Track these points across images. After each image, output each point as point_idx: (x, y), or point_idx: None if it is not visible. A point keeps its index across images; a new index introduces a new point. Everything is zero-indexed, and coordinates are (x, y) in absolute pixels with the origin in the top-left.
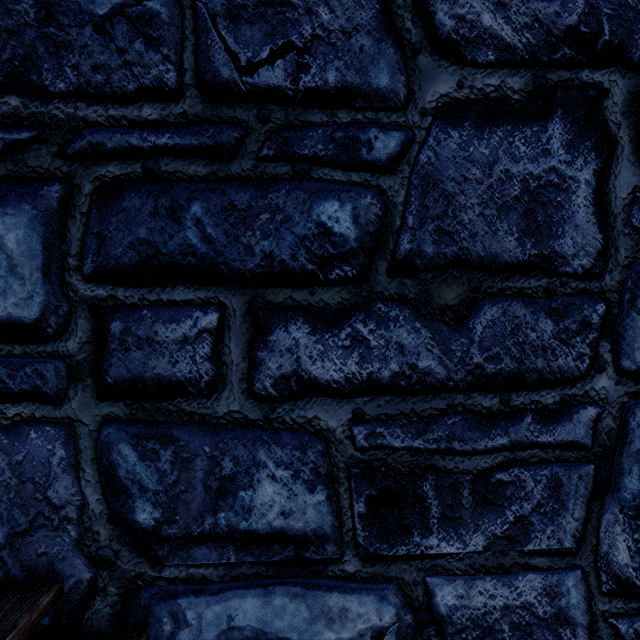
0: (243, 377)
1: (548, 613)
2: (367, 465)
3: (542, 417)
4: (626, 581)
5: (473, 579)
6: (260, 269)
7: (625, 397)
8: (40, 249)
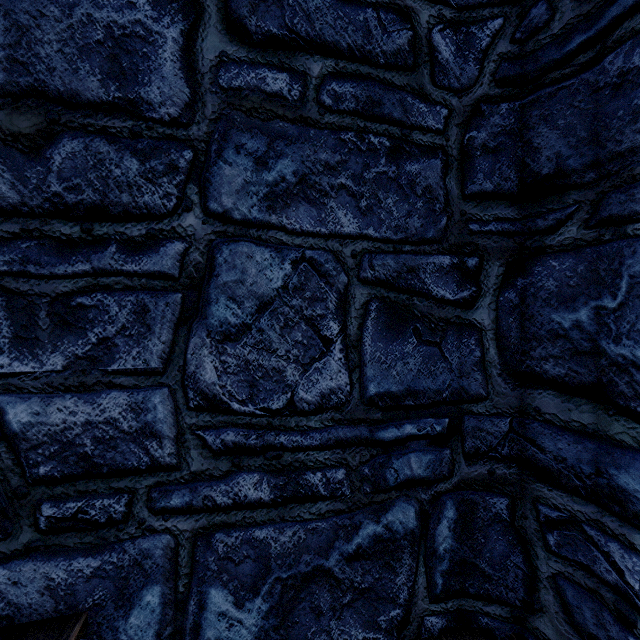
0: None
1: (134, 428)
2: None
3: (128, 248)
4: (214, 398)
5: (51, 397)
6: None
7: (213, 235)
8: None
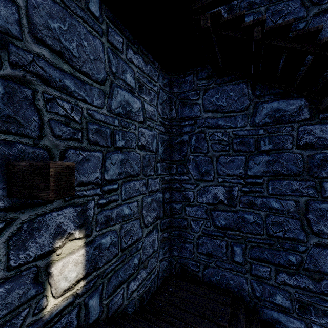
0: (274, 279)
1: None
2: (298, 300)
3: None
4: None
5: (321, 327)
6: (277, 263)
7: None
8: (242, 253)
